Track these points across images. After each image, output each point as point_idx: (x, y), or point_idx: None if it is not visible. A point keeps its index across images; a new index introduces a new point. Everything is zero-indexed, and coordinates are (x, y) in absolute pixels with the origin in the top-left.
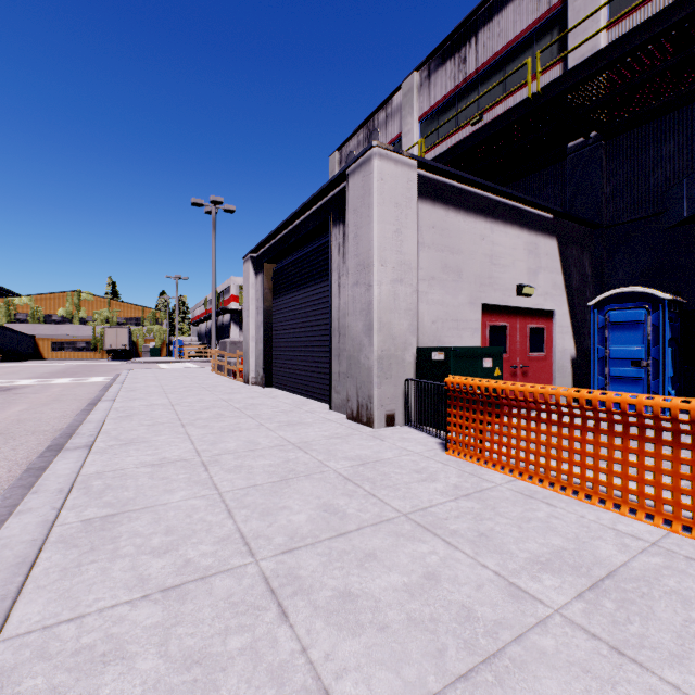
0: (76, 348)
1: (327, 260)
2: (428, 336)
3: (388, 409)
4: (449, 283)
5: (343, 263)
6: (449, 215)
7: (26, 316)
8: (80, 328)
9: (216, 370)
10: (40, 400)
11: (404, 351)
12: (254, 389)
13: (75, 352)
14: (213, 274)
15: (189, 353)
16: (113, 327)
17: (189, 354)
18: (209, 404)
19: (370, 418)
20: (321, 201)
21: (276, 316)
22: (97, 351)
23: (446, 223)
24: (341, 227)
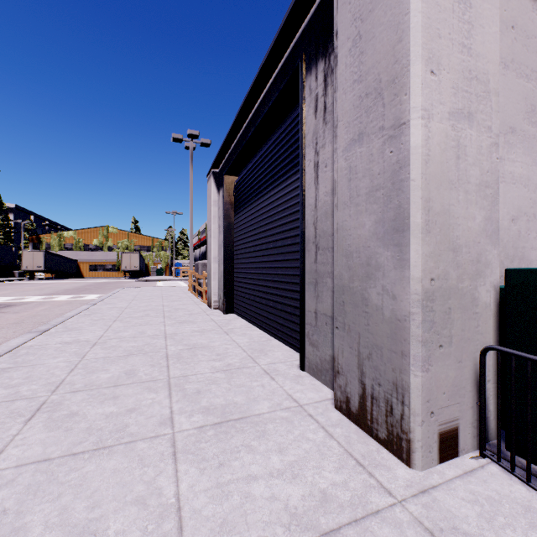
0: (105, 269)
1: (295, 143)
2: (503, 246)
3: (443, 420)
4: (536, 144)
5: (324, 124)
6: (536, 10)
7: (72, 245)
8: (108, 254)
9: (191, 290)
10: (4, 322)
11: (475, 279)
12: (213, 315)
13: (105, 272)
14: (191, 202)
15: (183, 273)
16: (127, 253)
17: (183, 274)
18: (139, 344)
19: (400, 439)
20: (287, 50)
21: (237, 234)
22: (120, 271)
23: (533, 24)
24: (320, 65)
